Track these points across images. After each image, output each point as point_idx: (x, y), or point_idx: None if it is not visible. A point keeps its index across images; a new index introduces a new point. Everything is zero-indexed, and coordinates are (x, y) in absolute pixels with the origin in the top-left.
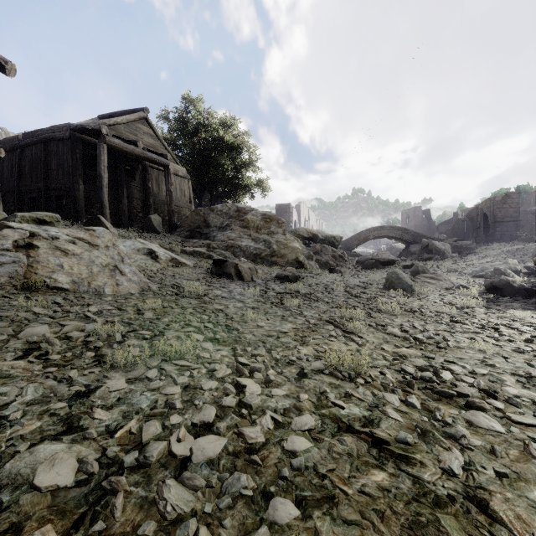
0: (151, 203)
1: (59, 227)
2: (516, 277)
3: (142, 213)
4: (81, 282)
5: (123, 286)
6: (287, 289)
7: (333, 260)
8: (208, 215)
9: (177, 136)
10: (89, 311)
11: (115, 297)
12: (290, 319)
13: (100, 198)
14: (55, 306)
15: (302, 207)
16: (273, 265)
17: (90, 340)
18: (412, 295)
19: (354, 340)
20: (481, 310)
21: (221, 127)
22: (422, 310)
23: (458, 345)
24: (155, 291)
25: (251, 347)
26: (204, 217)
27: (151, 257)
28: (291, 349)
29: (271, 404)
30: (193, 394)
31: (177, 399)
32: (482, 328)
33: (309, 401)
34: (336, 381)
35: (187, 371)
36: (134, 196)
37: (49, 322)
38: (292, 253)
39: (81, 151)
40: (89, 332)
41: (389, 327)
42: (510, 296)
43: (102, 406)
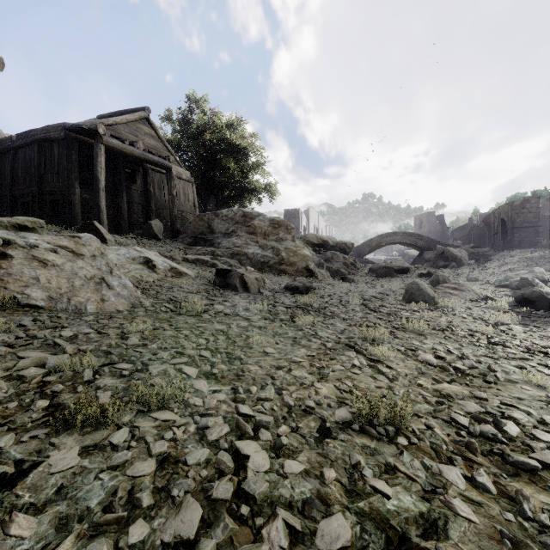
0: (152, 208)
1: (43, 233)
2: (545, 287)
3: (143, 218)
4: (59, 298)
5: (110, 301)
6: (298, 302)
7: (345, 268)
8: (213, 221)
9: (181, 137)
10: (61, 336)
11: (98, 316)
12: (303, 342)
13: (97, 203)
14: (20, 330)
15: (312, 212)
16: (282, 274)
17: (50, 380)
18: (436, 308)
19: (383, 372)
20: (518, 327)
21: (227, 128)
22: (453, 328)
23: (509, 377)
24: (147, 307)
25: (257, 385)
26: (209, 222)
27: (147, 267)
28: (307, 388)
29: (284, 490)
30: (171, 475)
31: (147, 486)
32: (529, 353)
33: (338, 483)
34: (370, 442)
35: (169, 429)
36: (134, 200)
37: (5, 352)
38: (302, 261)
39: (77, 152)
40: (51, 367)
41: (420, 353)
42: (544, 310)
43: (30, 505)
